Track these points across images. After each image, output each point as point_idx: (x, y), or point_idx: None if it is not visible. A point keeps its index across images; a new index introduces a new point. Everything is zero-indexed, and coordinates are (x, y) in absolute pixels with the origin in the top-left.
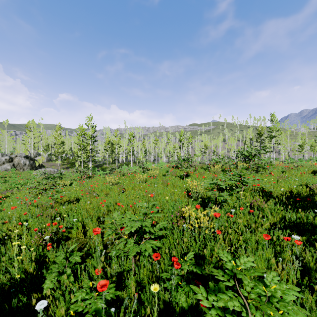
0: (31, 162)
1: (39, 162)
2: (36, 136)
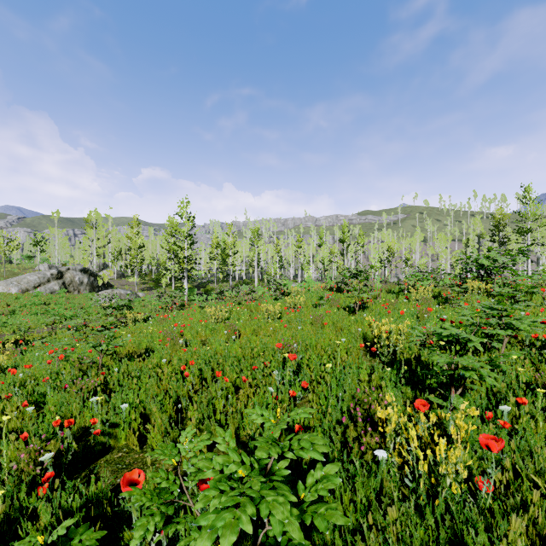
0: (91, 279)
1: (104, 279)
2: (101, 236)
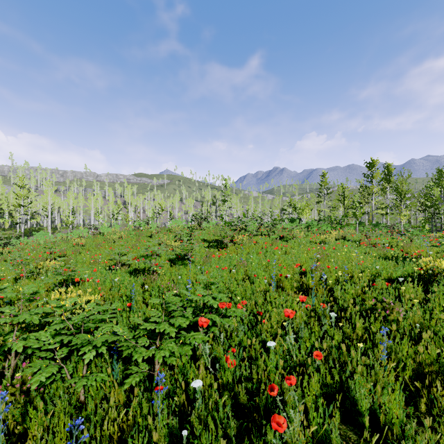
0: None
1: None
2: None
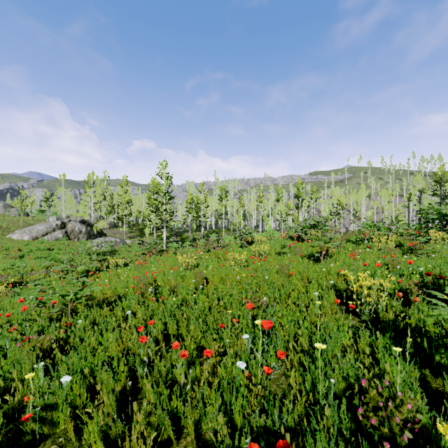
0: (88, 229)
1: (99, 229)
2: (98, 194)
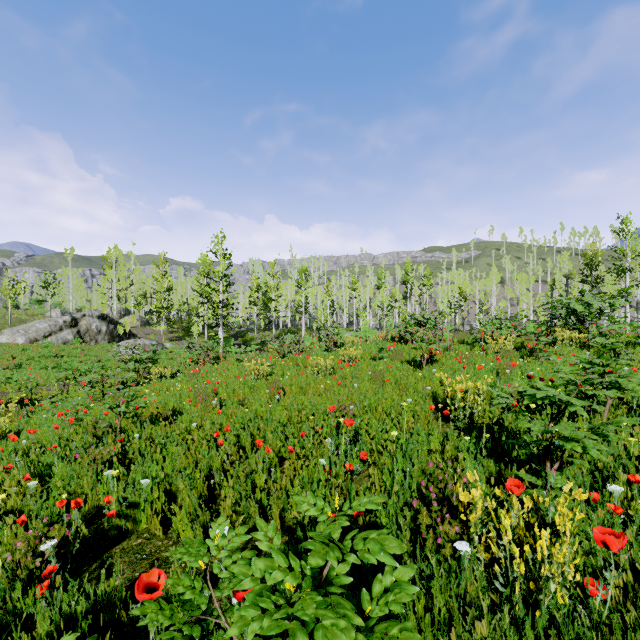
0: (111, 328)
1: (126, 328)
2: (123, 277)
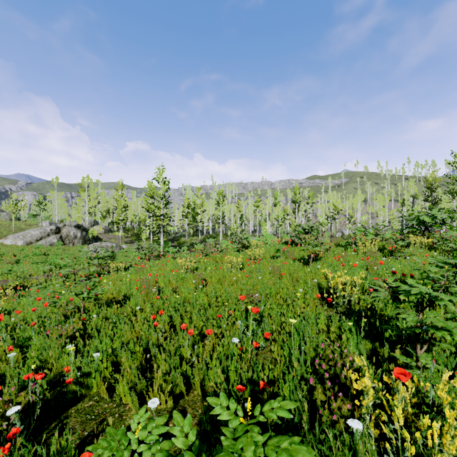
0: (84, 234)
1: (94, 234)
2: (92, 198)
